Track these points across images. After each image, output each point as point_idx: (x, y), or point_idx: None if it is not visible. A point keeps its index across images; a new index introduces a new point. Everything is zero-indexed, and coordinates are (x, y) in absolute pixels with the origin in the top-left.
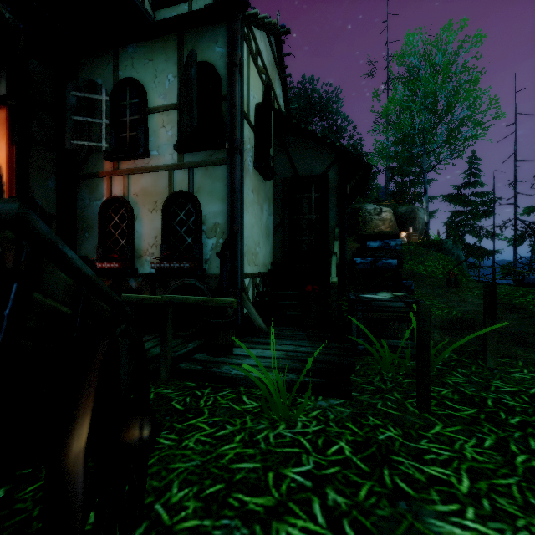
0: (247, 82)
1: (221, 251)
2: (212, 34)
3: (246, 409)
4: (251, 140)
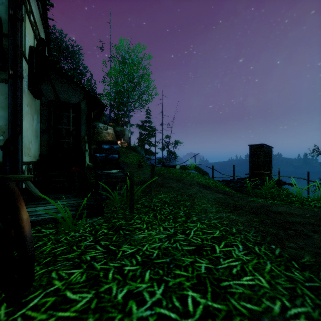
0: (24, 30)
1: (5, 145)
2: None
3: (47, 233)
4: (26, 70)
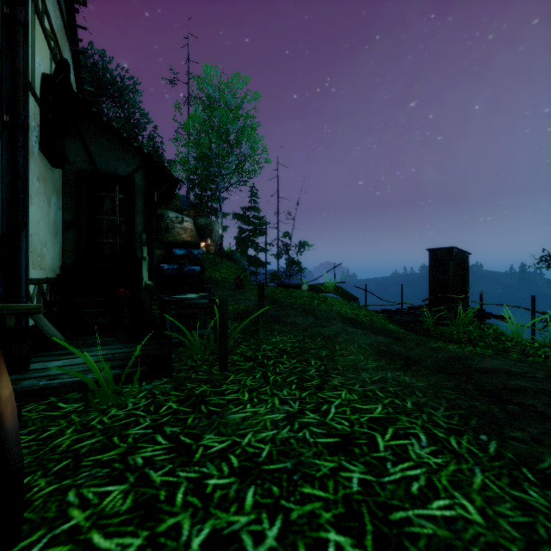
0: (32, 45)
1: None
2: None
3: (67, 411)
4: (36, 117)
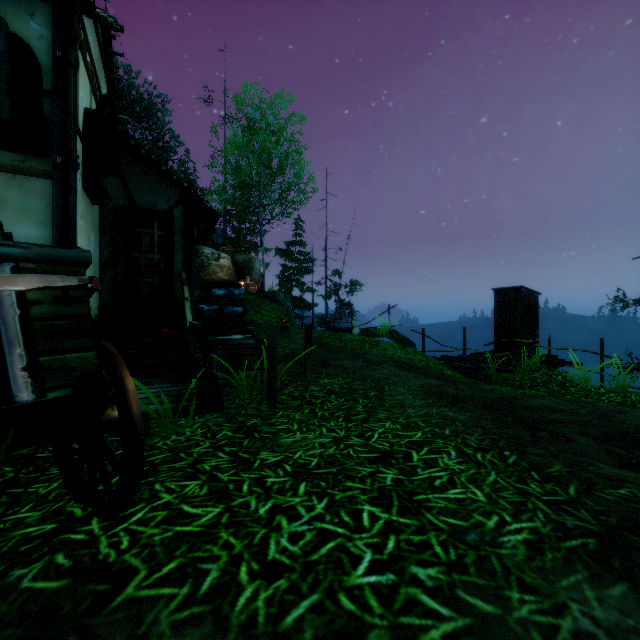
0: (77, 82)
1: None
2: (25, 1)
3: None
4: (80, 154)
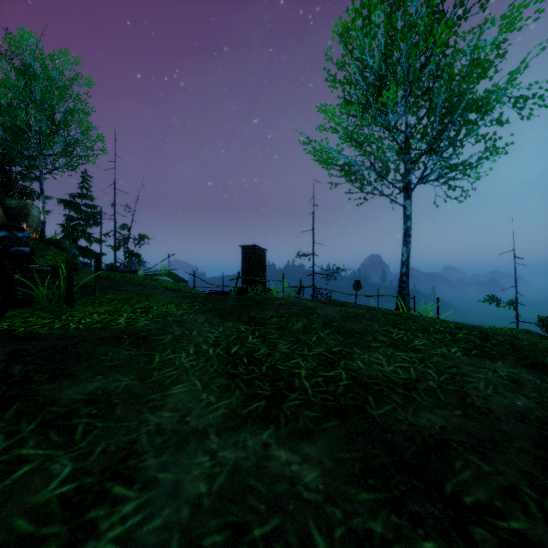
0: None
1: None
2: None
3: None
4: None
